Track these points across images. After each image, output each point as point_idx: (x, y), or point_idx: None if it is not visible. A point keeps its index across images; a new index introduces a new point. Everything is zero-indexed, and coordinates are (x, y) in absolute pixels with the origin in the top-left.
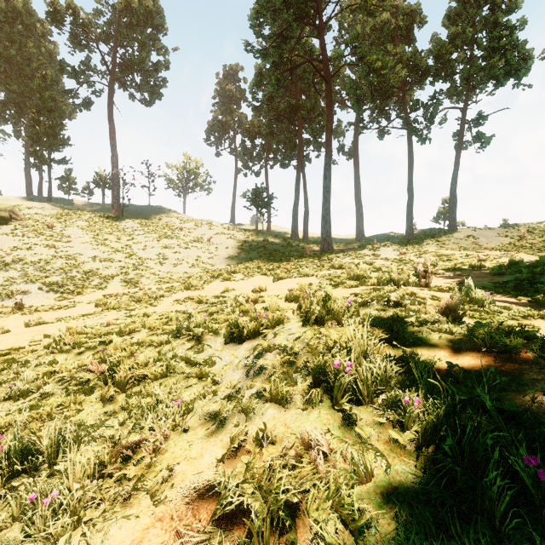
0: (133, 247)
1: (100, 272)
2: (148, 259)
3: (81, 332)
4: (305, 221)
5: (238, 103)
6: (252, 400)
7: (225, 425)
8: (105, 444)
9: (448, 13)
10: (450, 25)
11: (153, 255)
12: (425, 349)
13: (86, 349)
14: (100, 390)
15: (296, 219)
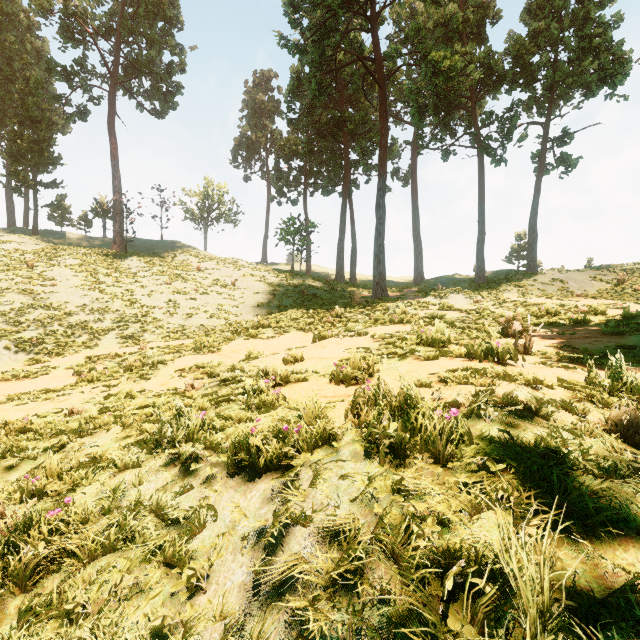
0: (136, 292)
1: (91, 326)
2: (155, 307)
3: (24, 427)
4: (352, 260)
5: (270, 117)
6: None
7: None
8: None
9: (528, 6)
10: (531, 20)
11: (161, 303)
12: None
13: (22, 459)
14: None
15: (342, 257)
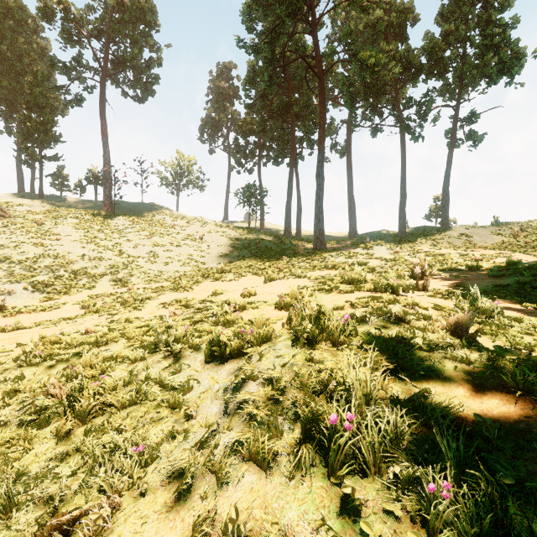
0: (123, 245)
1: (89, 271)
2: (139, 257)
3: (55, 341)
4: (298, 219)
5: (231, 101)
6: (226, 457)
7: (190, 491)
8: (41, 511)
9: (441, 10)
10: (443, 22)
11: (144, 254)
12: (439, 384)
13: (58, 361)
14: (55, 423)
15: (289, 216)
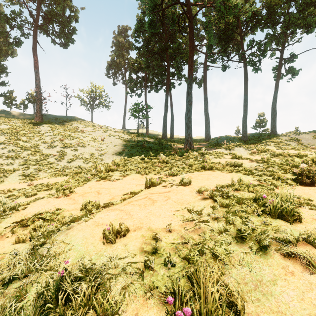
0: (40, 145)
1: (4, 167)
2: (50, 155)
3: None
4: (171, 127)
5: (127, 51)
6: None
7: None
8: None
9: None
10: None
11: (55, 152)
12: None
13: None
14: None
15: (165, 125)
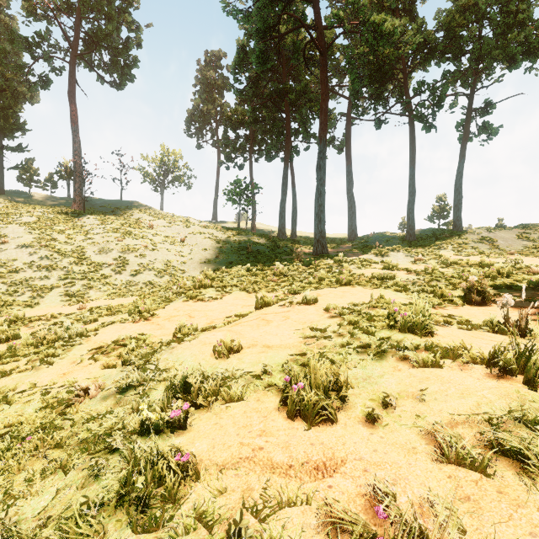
0: (87, 249)
1: (36, 283)
2: (104, 264)
3: None
4: (293, 219)
5: (220, 92)
6: None
7: None
8: None
9: None
10: None
11: (111, 259)
12: None
13: None
14: None
15: (284, 216)
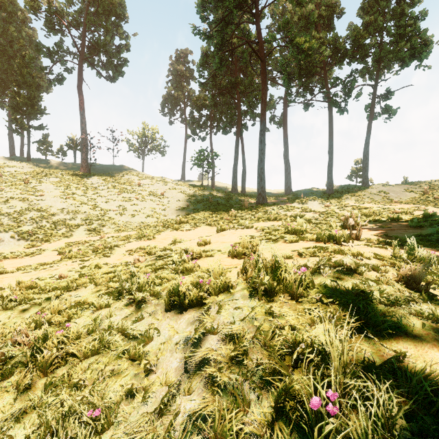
0: (97, 200)
1: (67, 222)
2: (110, 210)
3: (31, 286)
4: (243, 178)
5: (187, 81)
6: (188, 435)
7: None
8: None
9: (362, 5)
10: (364, 15)
11: (114, 207)
12: (410, 344)
13: (32, 305)
14: (16, 375)
15: (236, 176)
